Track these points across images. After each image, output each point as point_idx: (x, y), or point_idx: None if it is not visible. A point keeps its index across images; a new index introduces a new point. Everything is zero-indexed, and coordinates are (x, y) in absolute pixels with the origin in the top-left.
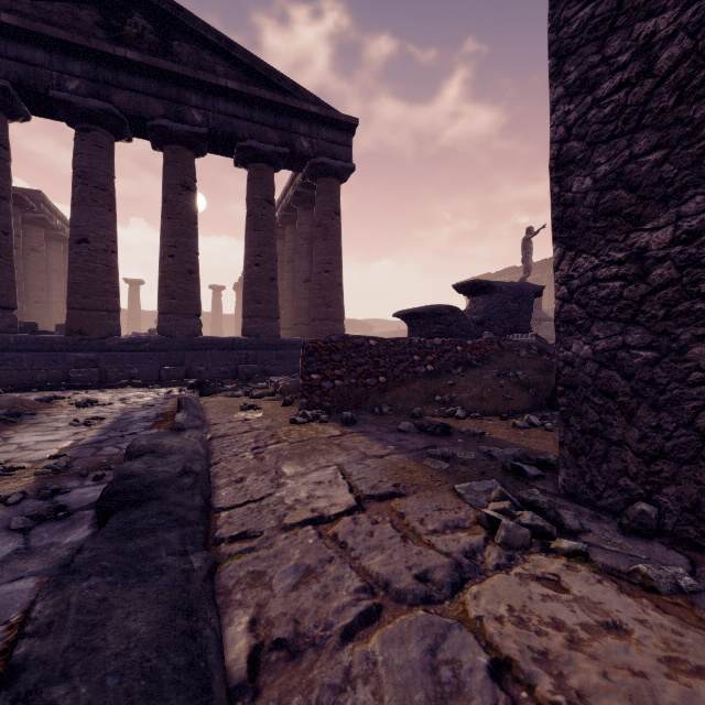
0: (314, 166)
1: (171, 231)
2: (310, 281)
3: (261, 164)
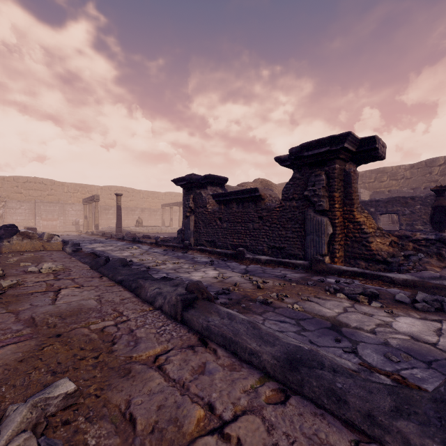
0: None
1: None
2: None
3: None
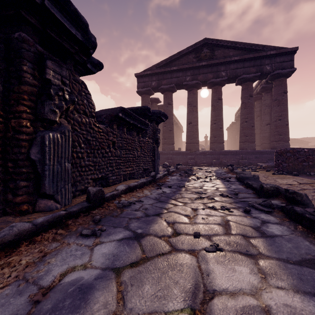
0: (272, 76)
1: (214, 115)
2: (269, 124)
3: (247, 82)
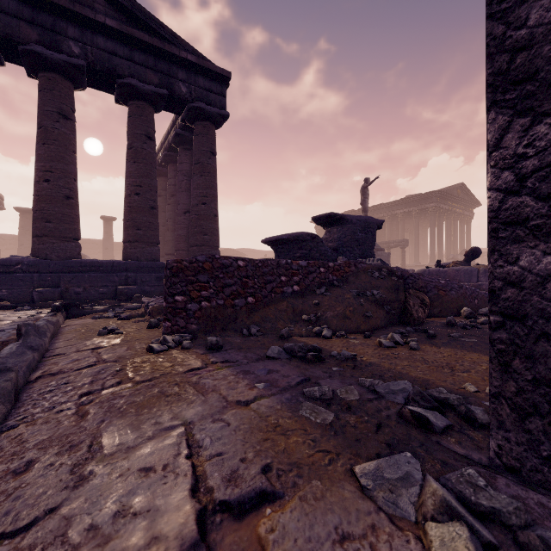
0: (192, 110)
1: (46, 156)
2: (189, 212)
3: (141, 102)
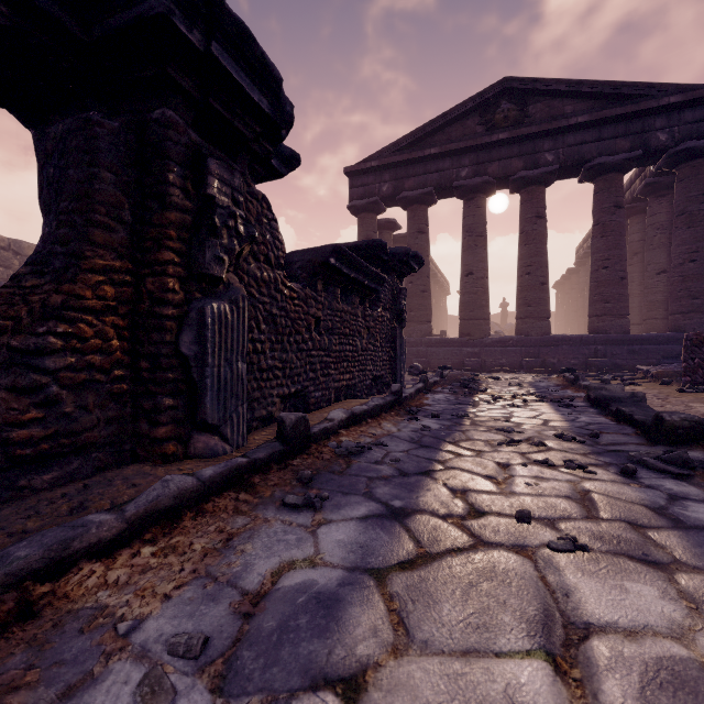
0: (674, 155)
1: (527, 255)
2: (664, 272)
3: (609, 175)
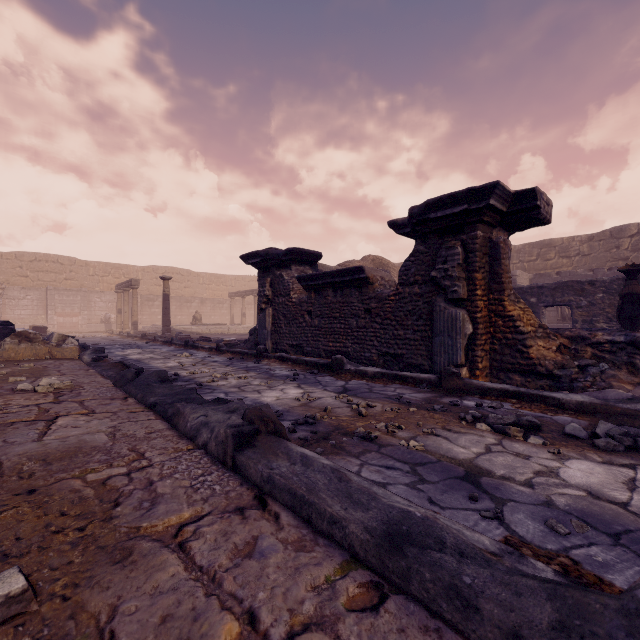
0: None
1: None
2: None
3: None
